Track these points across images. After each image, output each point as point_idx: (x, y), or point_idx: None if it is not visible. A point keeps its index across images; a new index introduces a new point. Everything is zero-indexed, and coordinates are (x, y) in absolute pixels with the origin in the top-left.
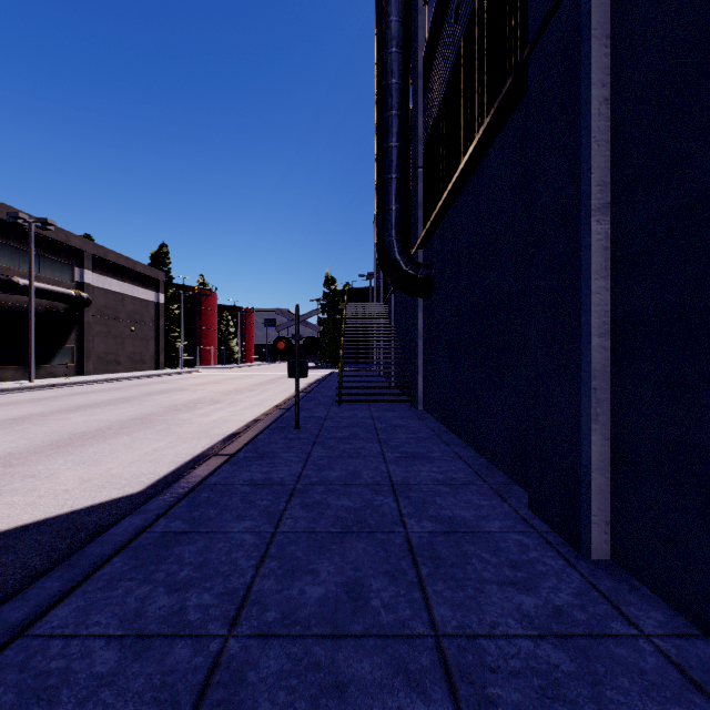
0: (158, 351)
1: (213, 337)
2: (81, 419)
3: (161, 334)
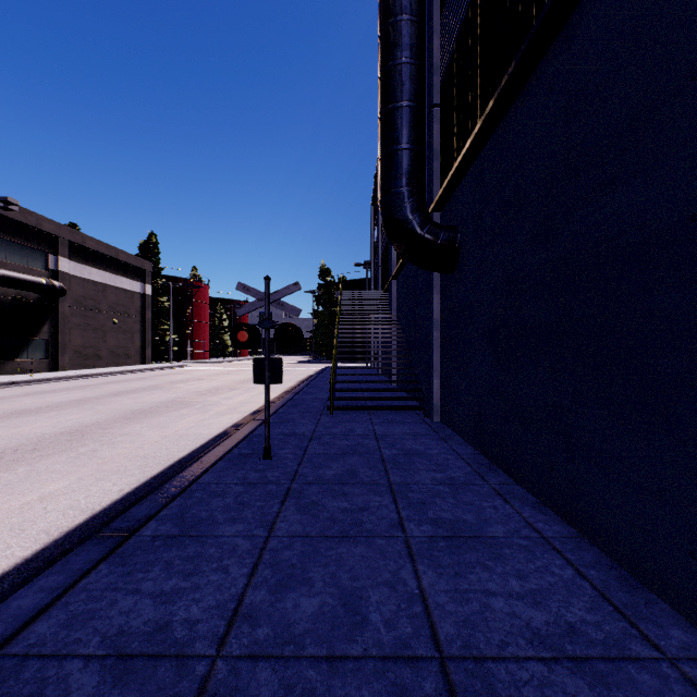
0: (144, 344)
1: (205, 331)
2: None
3: (147, 327)
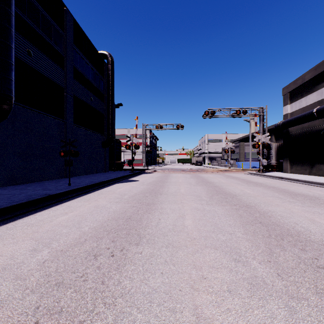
0: None
1: None
2: (190, 203)
3: None
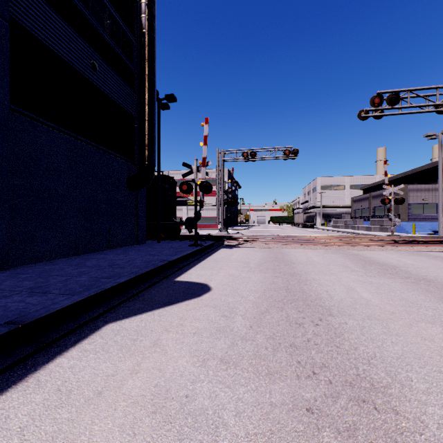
0: None
1: None
2: None
3: None
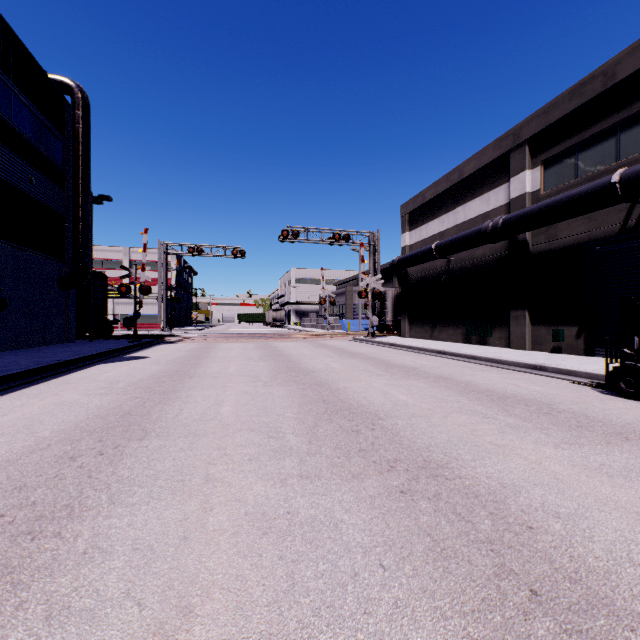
0: None
1: None
2: (238, 386)
3: None
